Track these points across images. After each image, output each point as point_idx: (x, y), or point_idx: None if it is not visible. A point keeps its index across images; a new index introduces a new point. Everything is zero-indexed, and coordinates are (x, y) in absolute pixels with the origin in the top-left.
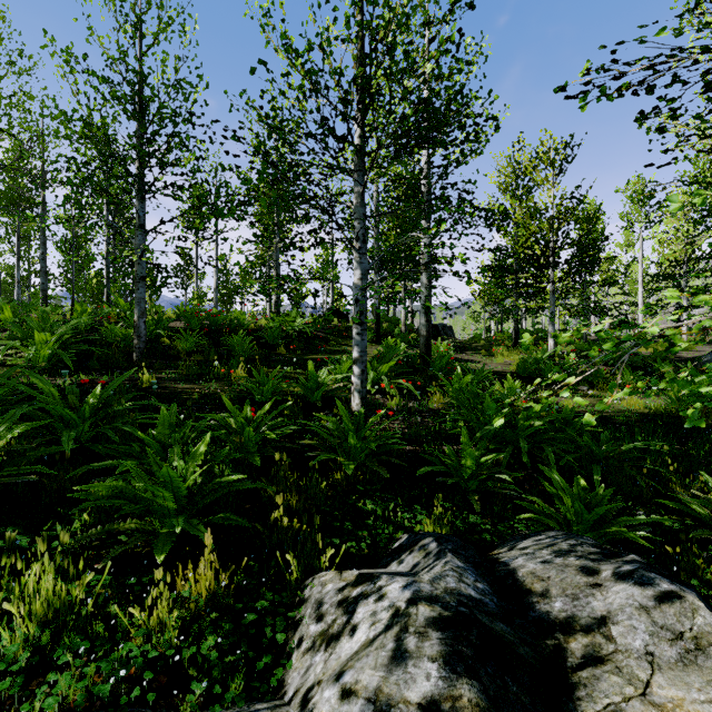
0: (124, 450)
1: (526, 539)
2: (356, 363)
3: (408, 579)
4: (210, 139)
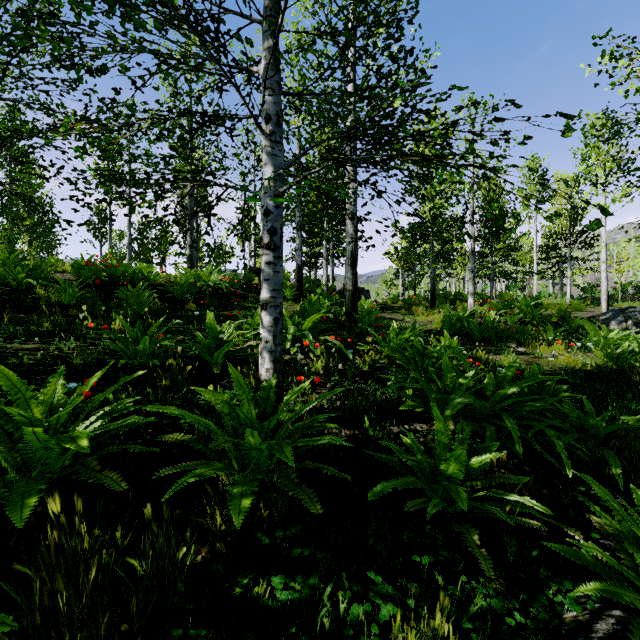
0: None
1: None
2: (266, 307)
3: None
4: None
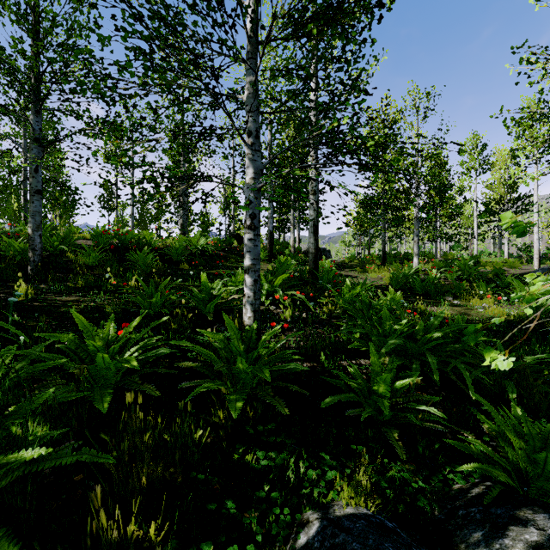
0: None
1: (503, 530)
2: (248, 271)
3: None
4: None
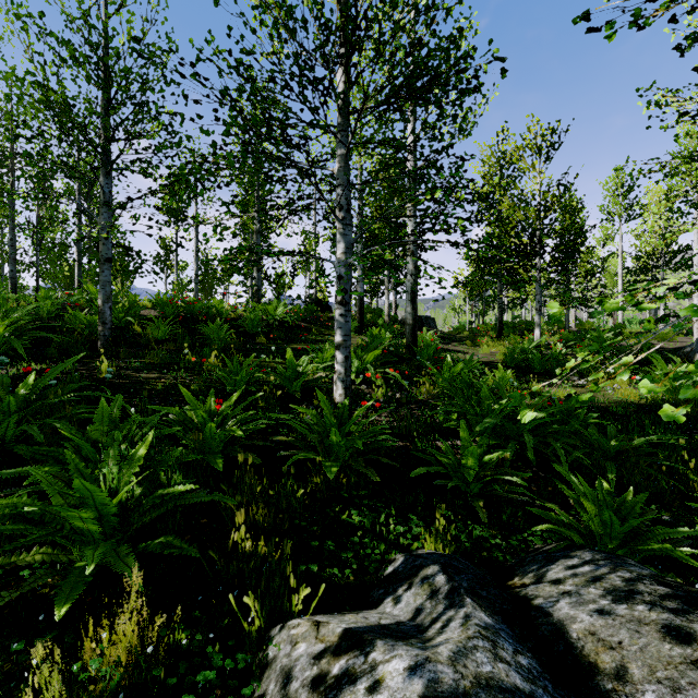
0: (46, 452)
1: (553, 562)
2: (339, 348)
3: (417, 654)
4: (165, 78)
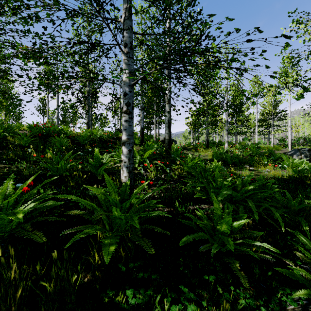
0: None
1: None
2: (124, 144)
3: None
4: None
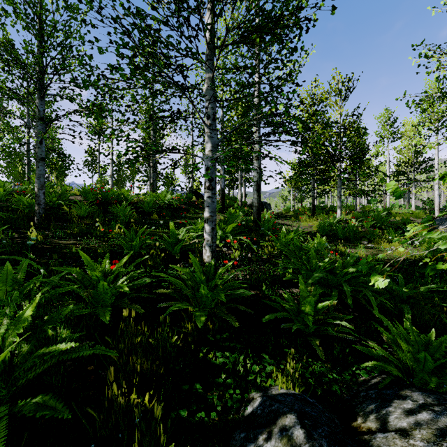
0: None
1: (389, 402)
2: (207, 221)
3: None
4: (66, 3)
